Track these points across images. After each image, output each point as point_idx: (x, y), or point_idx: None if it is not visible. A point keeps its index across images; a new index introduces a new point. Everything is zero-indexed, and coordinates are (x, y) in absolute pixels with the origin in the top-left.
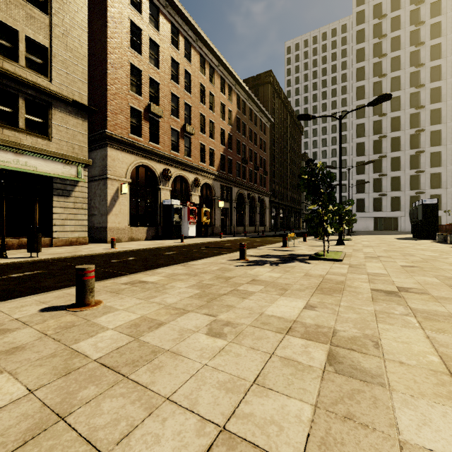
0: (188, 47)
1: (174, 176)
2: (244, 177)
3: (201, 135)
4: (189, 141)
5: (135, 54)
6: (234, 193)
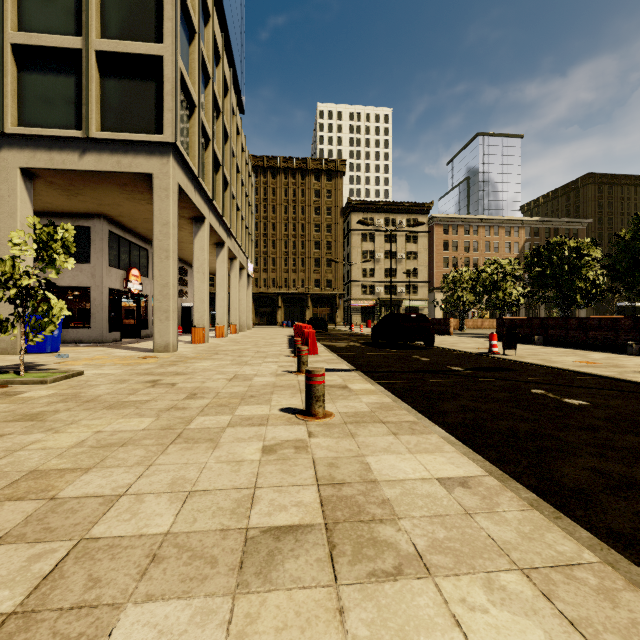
0: (477, 227)
1: None
2: None
3: None
4: None
5: (445, 252)
6: None
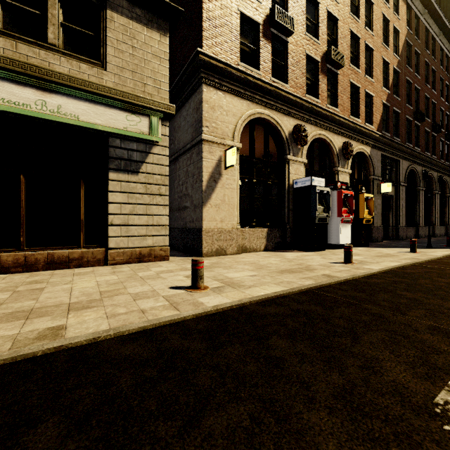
0: None
1: (310, 139)
2: (416, 144)
3: (353, 70)
4: (333, 81)
5: None
6: (401, 171)
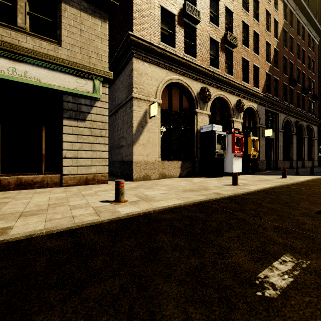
0: None
1: (212, 97)
2: (291, 102)
3: (244, 49)
4: (230, 56)
5: None
6: (280, 121)
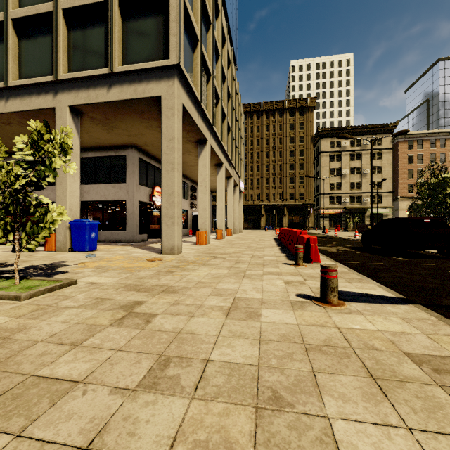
0: (444, 140)
1: None
2: None
3: None
4: None
5: (410, 165)
6: None
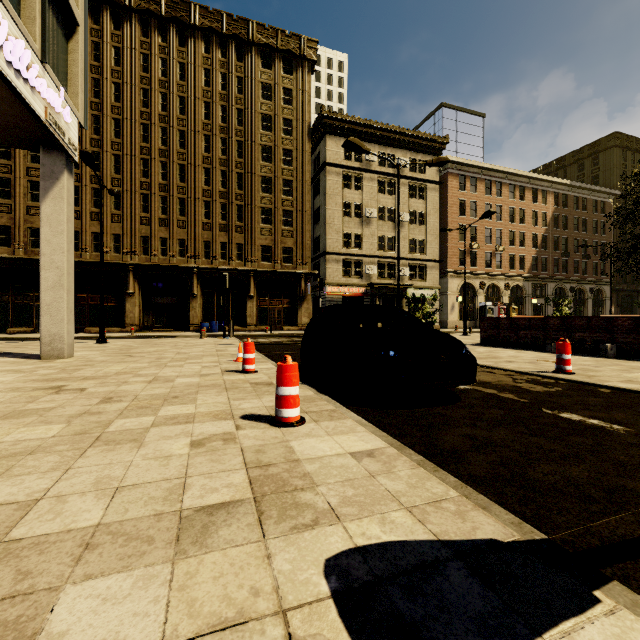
0: (499, 185)
1: (487, 285)
2: (566, 270)
3: (511, 248)
4: (500, 256)
5: (461, 217)
6: (549, 289)
